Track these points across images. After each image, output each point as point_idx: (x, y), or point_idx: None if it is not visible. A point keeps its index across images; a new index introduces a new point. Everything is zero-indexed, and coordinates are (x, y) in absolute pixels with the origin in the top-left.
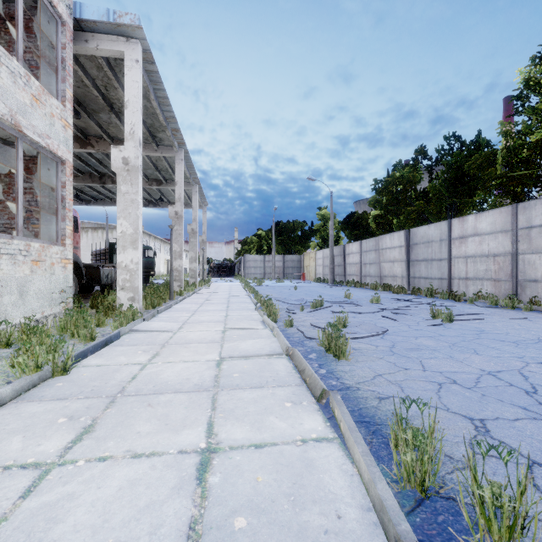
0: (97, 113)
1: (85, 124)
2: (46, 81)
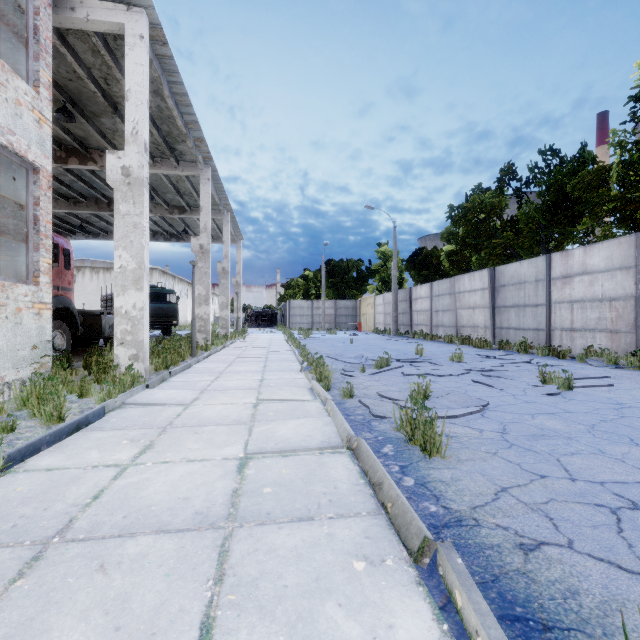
0: (98, 116)
1: (85, 133)
2: (12, 59)
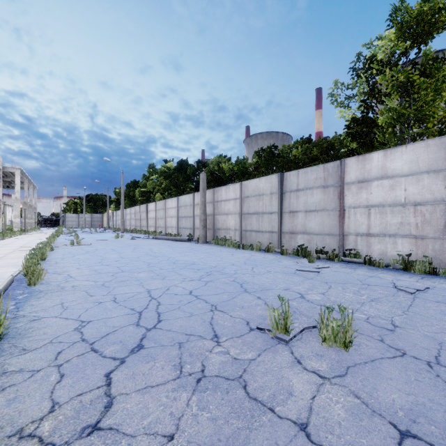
0: None
1: None
2: None
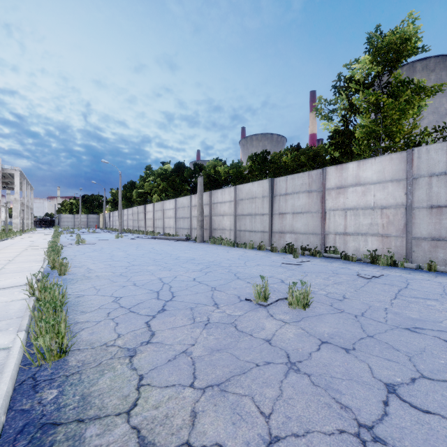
0: None
1: None
2: None
